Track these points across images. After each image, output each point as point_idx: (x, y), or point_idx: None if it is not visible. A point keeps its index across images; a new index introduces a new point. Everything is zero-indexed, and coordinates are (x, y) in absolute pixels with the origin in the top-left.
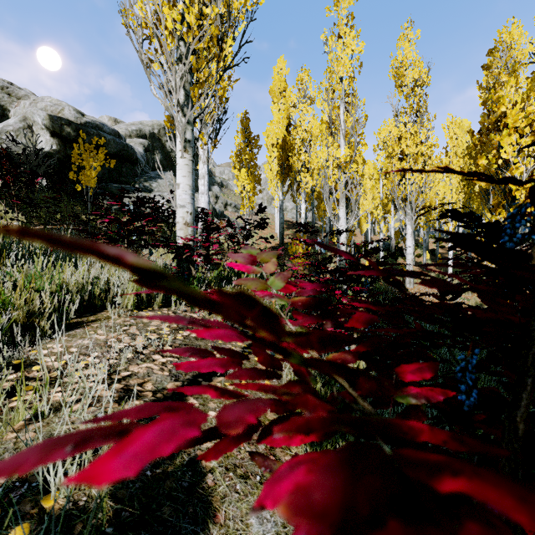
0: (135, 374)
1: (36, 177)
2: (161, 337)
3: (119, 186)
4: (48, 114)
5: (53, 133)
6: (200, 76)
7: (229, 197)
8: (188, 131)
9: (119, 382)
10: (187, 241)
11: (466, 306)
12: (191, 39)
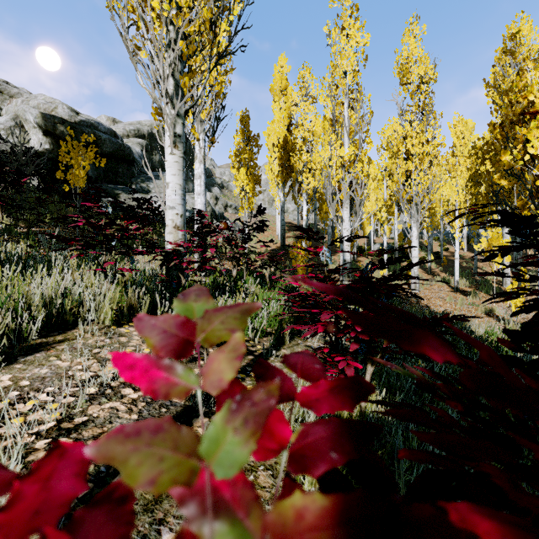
0: (92, 421)
1: (22, 177)
2: None
3: (115, 187)
4: (40, 112)
5: (46, 132)
6: (191, 63)
7: (229, 199)
8: (178, 125)
9: (68, 435)
10: (176, 246)
11: (476, 312)
12: (181, 23)
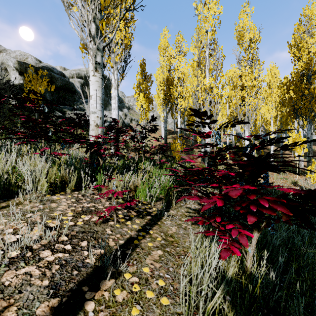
0: (1, 291)
1: (1, 97)
2: (61, 224)
3: (64, 107)
4: (17, 61)
5: (21, 72)
6: (106, 13)
7: (133, 115)
8: (98, 56)
9: None
10: (97, 138)
11: (287, 183)
12: None
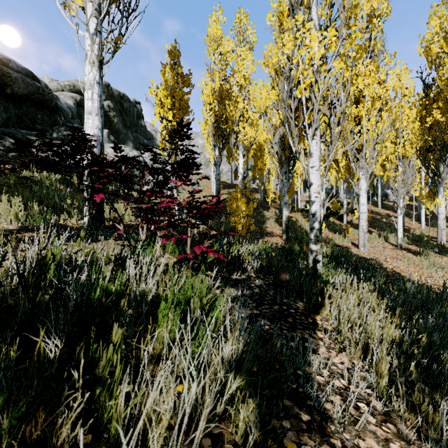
0: None
1: None
2: None
3: (30, 133)
4: None
5: None
6: None
7: None
8: None
9: None
10: None
11: None
12: None
